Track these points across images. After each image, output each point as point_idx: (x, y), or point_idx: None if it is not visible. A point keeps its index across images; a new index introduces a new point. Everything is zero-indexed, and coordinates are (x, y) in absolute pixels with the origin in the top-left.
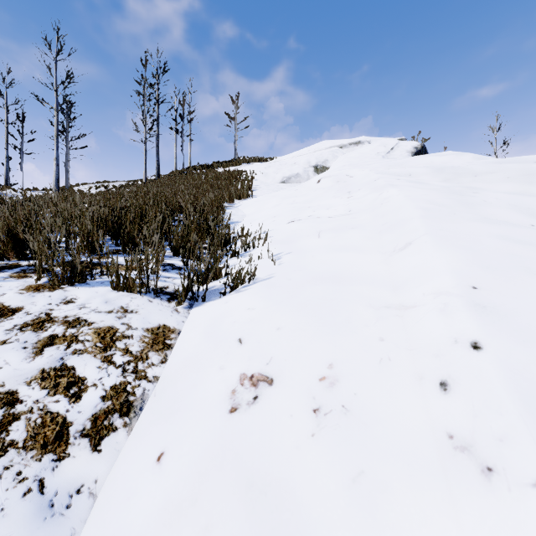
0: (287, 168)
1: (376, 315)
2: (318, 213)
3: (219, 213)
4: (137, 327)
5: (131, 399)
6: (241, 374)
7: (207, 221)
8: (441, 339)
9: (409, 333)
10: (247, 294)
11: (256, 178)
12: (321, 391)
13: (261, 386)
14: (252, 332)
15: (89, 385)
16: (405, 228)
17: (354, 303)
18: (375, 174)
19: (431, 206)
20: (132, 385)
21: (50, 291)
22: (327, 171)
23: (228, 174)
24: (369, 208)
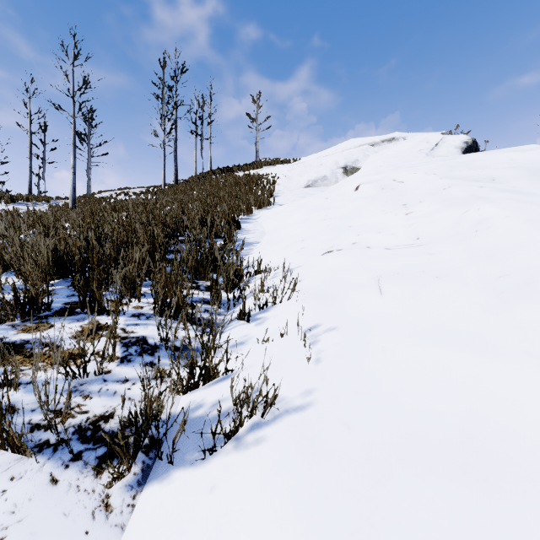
0: (313, 170)
1: None
2: (367, 240)
3: (231, 233)
4: None
5: None
6: None
7: (213, 248)
8: None
9: None
10: (257, 465)
11: (278, 182)
12: None
13: None
14: None
15: None
16: None
17: None
18: (440, 179)
19: None
20: None
21: None
22: (359, 172)
23: (247, 179)
24: (452, 235)
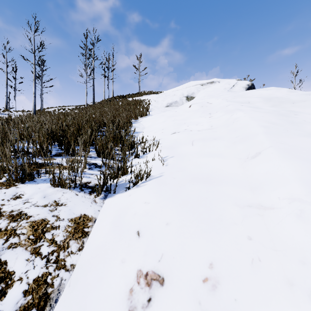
0: (170, 98)
1: (242, 213)
2: (191, 128)
3: (128, 127)
4: (64, 218)
5: (49, 291)
6: (138, 271)
7: (120, 132)
8: (305, 246)
9: (271, 233)
10: (144, 189)
11: (151, 104)
12: (205, 295)
13: (154, 286)
14: (147, 225)
15: (15, 280)
16: (254, 141)
17: (223, 202)
18: (226, 102)
19: (269, 125)
20: (52, 276)
21: (6, 188)
22: (194, 99)
23: (134, 101)
24: (225, 124)
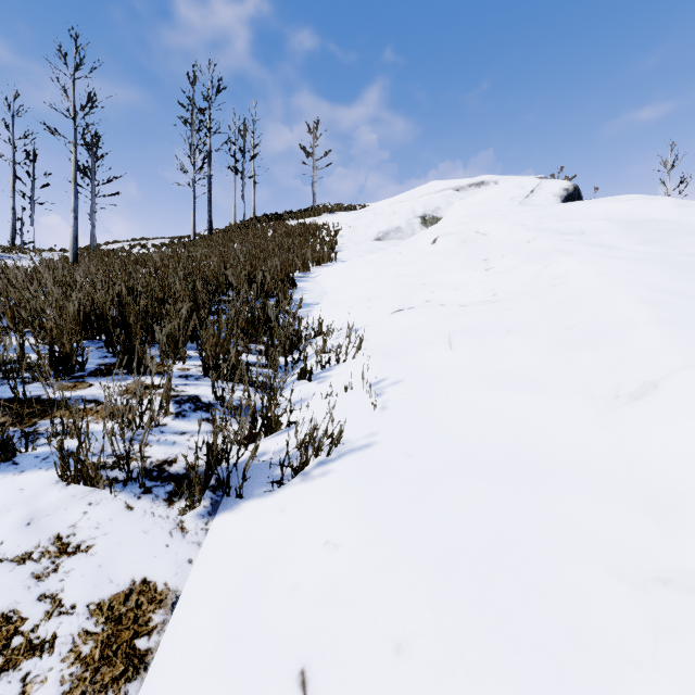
0: (384, 220)
1: (644, 613)
2: (441, 297)
3: (285, 292)
4: (76, 604)
5: None
6: None
7: (265, 308)
8: None
9: None
10: (324, 489)
11: (341, 234)
12: None
13: None
14: (333, 645)
15: None
16: (626, 343)
17: (574, 559)
18: (526, 232)
19: (661, 296)
20: None
21: None
22: (441, 223)
23: (303, 229)
24: (530, 291)
